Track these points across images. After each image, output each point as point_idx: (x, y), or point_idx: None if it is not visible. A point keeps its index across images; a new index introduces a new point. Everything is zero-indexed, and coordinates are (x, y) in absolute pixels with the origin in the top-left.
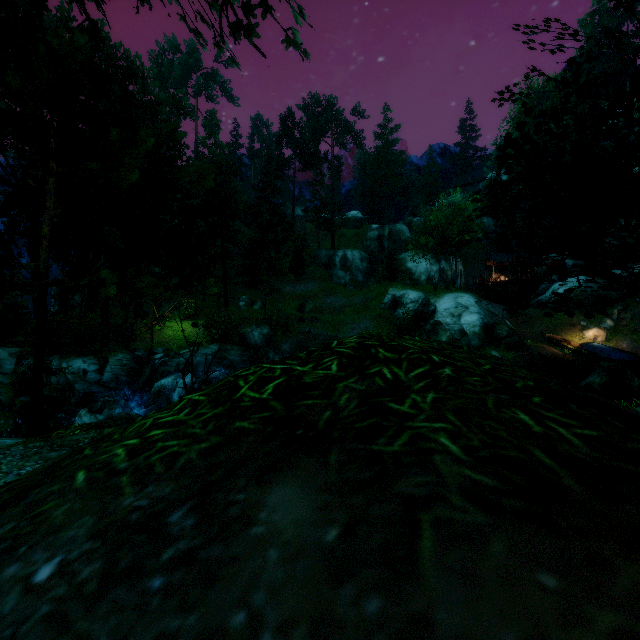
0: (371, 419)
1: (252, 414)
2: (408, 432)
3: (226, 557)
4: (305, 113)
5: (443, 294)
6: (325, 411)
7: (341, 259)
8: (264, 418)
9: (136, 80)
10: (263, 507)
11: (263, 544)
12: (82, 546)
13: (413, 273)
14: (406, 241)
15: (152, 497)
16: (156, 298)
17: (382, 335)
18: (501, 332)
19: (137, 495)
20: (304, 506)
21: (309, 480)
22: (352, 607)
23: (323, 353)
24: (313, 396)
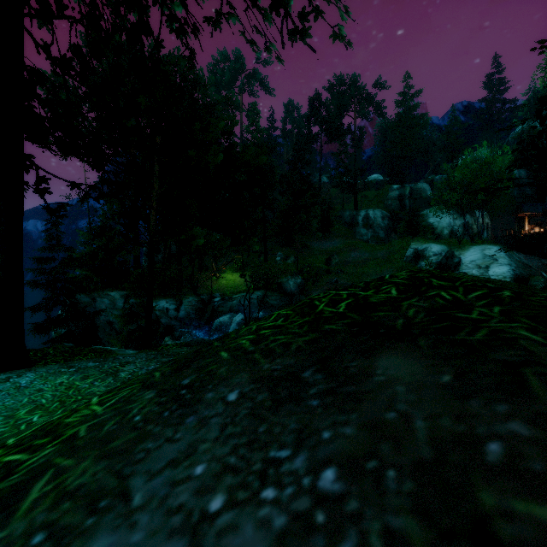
0: (444, 323)
1: (336, 321)
2: (485, 329)
3: (361, 391)
4: (330, 93)
5: (468, 247)
6: (398, 319)
7: (363, 218)
8: (347, 323)
9: (200, 88)
10: (376, 368)
11: (388, 384)
12: (249, 386)
13: (435, 228)
14: (427, 198)
15: (283, 364)
16: (215, 255)
17: (430, 270)
18: (536, 284)
19: (271, 363)
20: (412, 366)
21: (408, 353)
22: (483, 409)
23: (379, 283)
24: (383, 310)
